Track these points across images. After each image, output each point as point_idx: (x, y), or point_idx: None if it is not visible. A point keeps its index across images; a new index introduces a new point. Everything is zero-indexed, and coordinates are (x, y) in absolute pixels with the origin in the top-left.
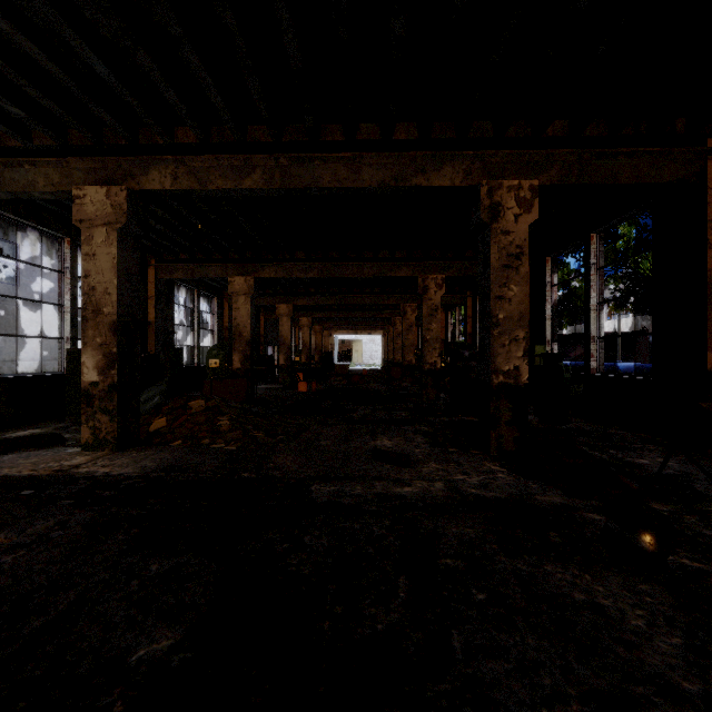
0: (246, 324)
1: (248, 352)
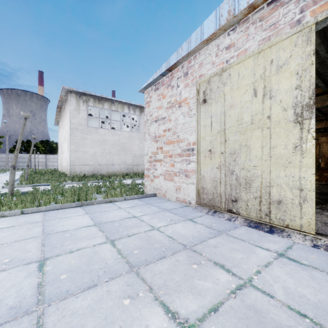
0: (326, 152)
1: (327, 161)
